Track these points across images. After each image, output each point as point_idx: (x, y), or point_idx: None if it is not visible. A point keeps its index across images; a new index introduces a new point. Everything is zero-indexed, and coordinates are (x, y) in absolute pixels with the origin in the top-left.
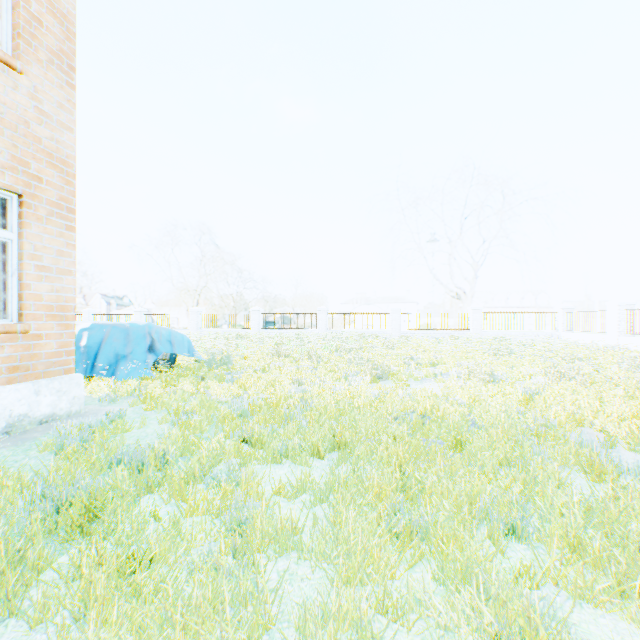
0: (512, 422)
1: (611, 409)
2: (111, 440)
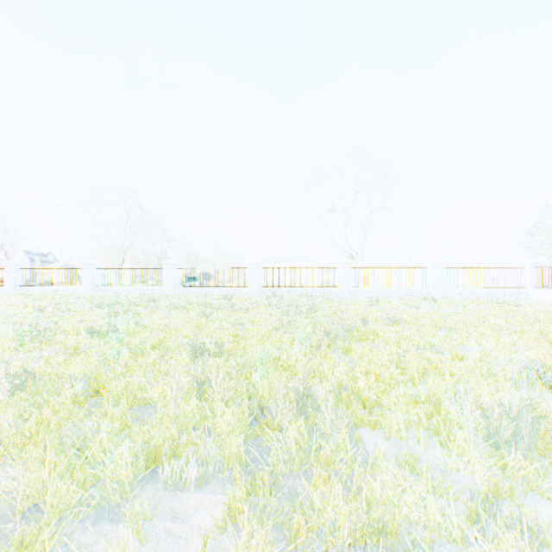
0: None
1: None
2: None
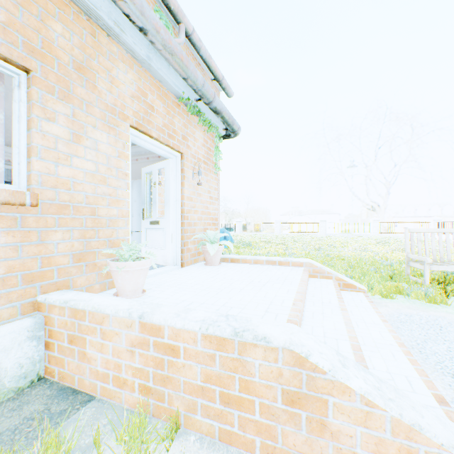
0: (362, 258)
1: (399, 256)
2: None
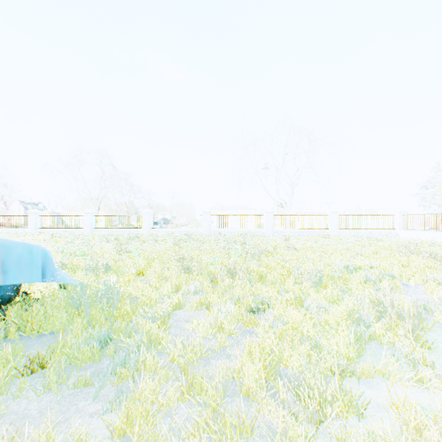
0: None
1: None
2: None
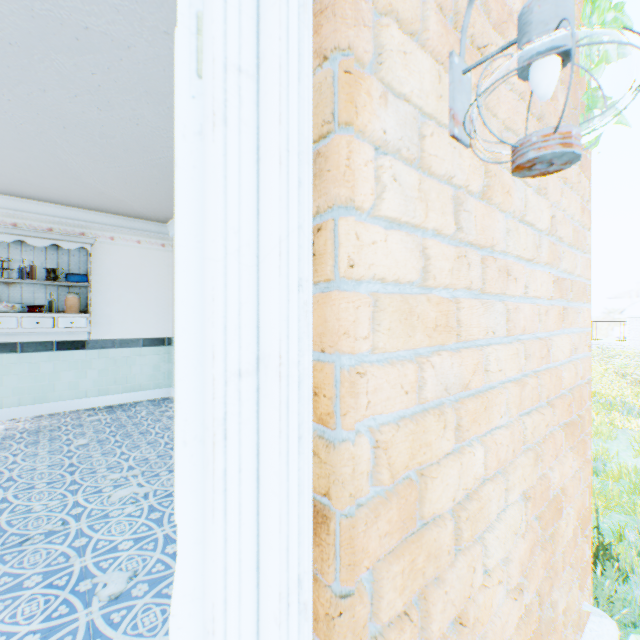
0: None
1: None
2: (608, 466)
